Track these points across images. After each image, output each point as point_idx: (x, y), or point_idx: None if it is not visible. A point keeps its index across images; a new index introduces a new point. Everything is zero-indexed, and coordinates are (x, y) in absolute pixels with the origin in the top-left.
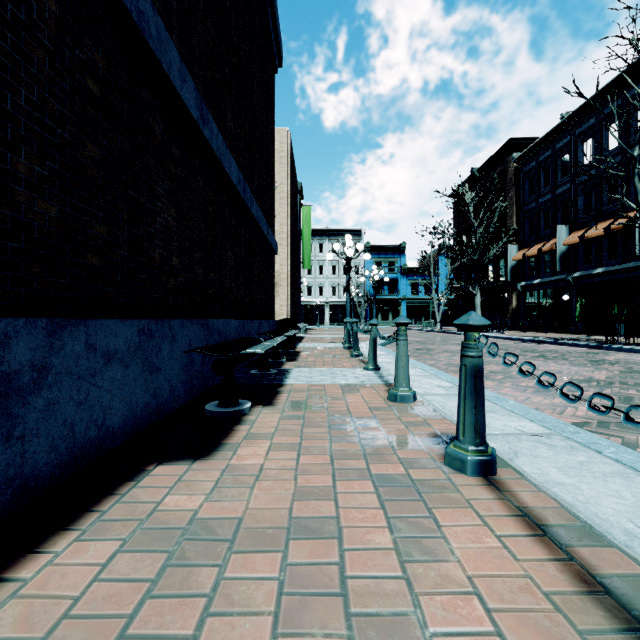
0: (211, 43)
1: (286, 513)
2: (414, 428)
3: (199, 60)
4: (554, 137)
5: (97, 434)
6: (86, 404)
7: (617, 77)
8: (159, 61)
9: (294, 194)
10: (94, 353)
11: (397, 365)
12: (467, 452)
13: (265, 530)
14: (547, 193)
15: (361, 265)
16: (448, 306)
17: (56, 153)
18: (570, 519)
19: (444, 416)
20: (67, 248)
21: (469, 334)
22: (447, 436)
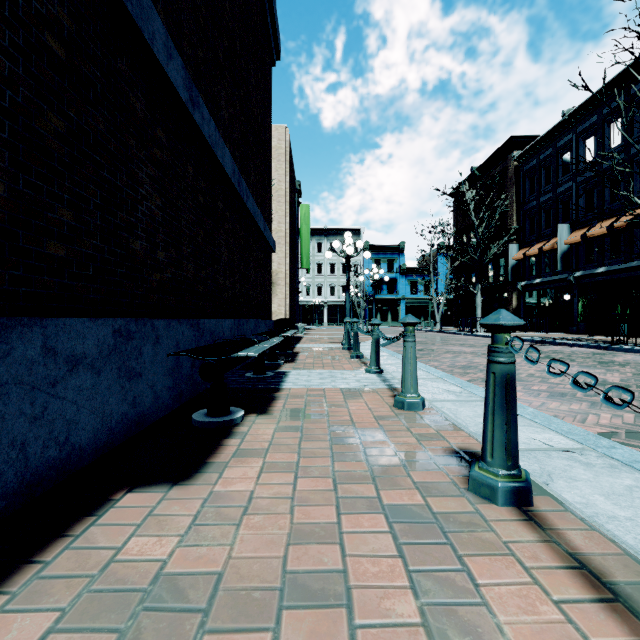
0: (203, 23)
1: (279, 563)
2: (427, 442)
3: (189, 39)
4: (555, 135)
5: (58, 453)
6: (43, 419)
7: (620, 74)
8: (140, 29)
9: (292, 192)
10: (54, 358)
11: (404, 369)
12: (497, 477)
13: (251, 590)
14: (548, 192)
15: (360, 265)
16: (447, 306)
17: (5, 119)
18: (638, 570)
19: (458, 426)
20: (20, 234)
21: (498, 336)
22: (465, 452)
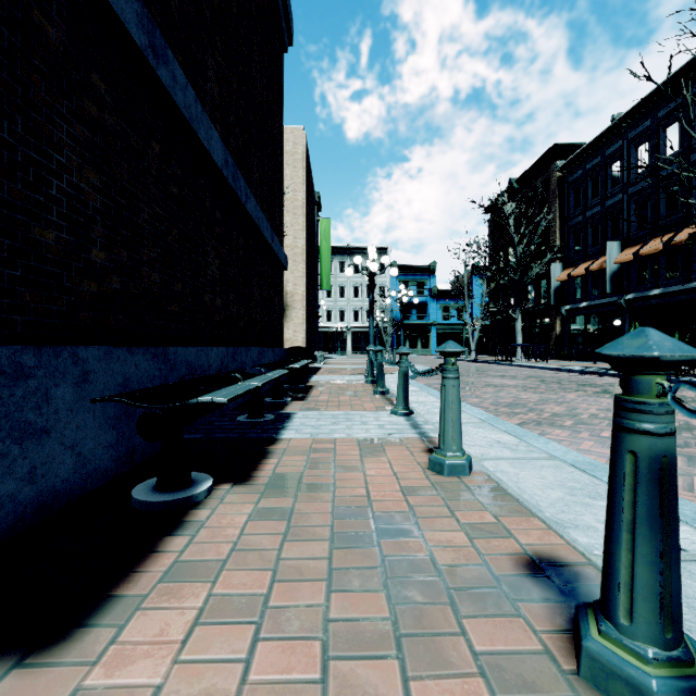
0: None
1: None
2: (483, 539)
3: None
4: (603, 142)
5: None
6: None
7: (678, 71)
8: None
9: (310, 204)
10: None
11: (443, 417)
12: (645, 663)
13: None
14: (595, 205)
15: (387, 287)
16: (483, 333)
17: None
18: None
19: (524, 505)
20: None
21: (643, 380)
22: (548, 562)
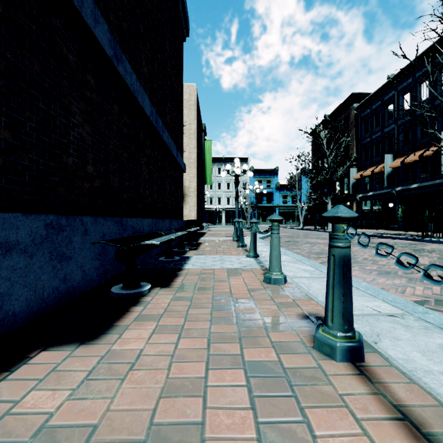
0: (126, 2)
1: (150, 414)
2: (285, 308)
3: (115, 12)
4: (383, 92)
5: None
6: None
7: (428, 49)
8: None
9: (199, 131)
10: None
11: (271, 254)
12: (336, 338)
13: (120, 441)
14: (378, 131)
15: (247, 183)
16: (308, 211)
17: None
18: None
19: (310, 296)
20: None
21: (337, 226)
22: (314, 316)
